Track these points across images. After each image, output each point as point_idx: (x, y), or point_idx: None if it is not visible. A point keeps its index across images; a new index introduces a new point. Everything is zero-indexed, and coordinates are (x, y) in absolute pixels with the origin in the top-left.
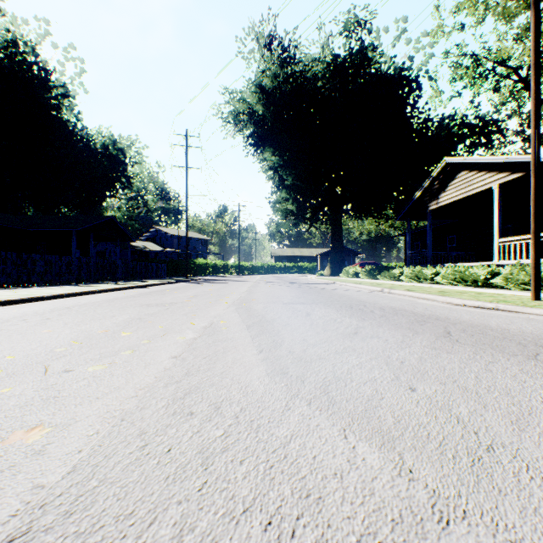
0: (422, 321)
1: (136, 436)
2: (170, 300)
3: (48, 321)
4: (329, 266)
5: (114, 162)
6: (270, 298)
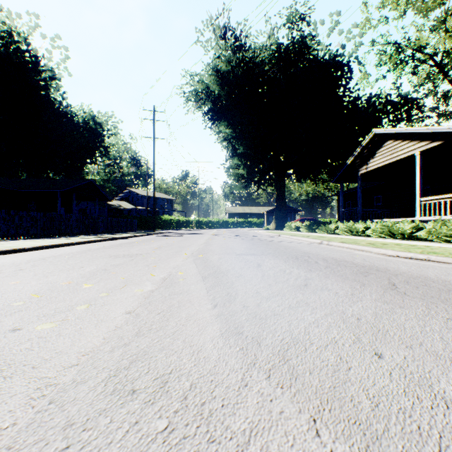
0: (365, 273)
1: (58, 431)
2: (136, 252)
3: (20, 272)
4: (274, 222)
5: (94, 134)
6: (224, 249)
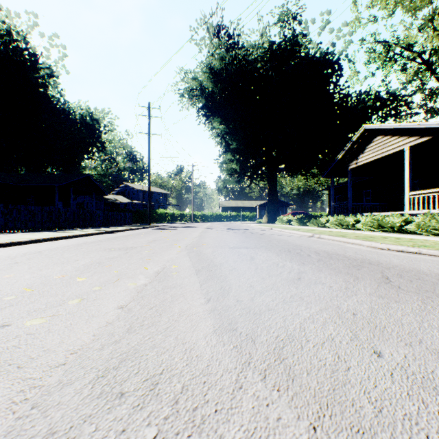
0: (357, 266)
1: None
2: (131, 245)
3: (15, 266)
4: (266, 215)
5: (91, 130)
6: (218, 242)
